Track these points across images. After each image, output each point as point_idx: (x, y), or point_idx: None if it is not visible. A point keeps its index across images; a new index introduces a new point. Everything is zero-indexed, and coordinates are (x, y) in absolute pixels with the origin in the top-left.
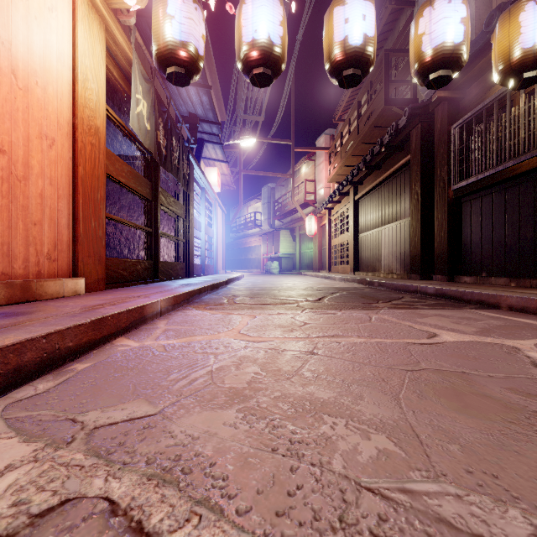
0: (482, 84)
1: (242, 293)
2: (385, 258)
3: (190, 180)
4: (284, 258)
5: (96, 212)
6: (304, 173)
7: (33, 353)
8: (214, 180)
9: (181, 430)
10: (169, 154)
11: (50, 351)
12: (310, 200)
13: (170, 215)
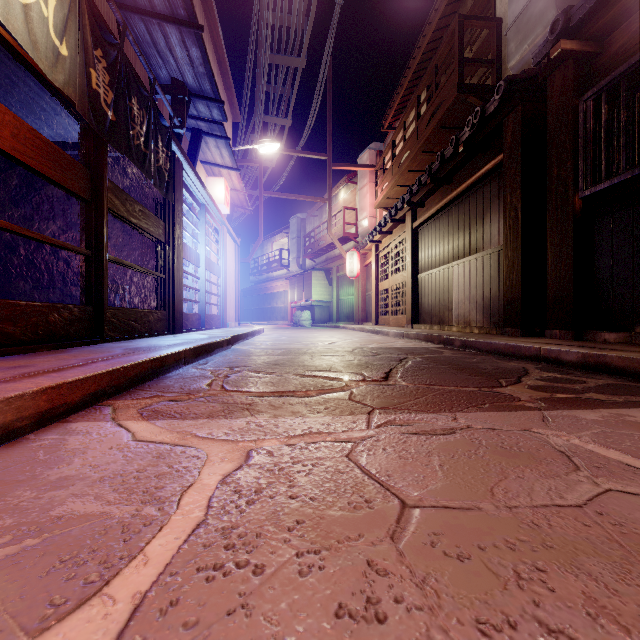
0: (636, 24)
1: (250, 361)
2: (459, 306)
3: (172, 182)
4: (318, 307)
5: None
6: (342, 199)
7: None
8: (220, 196)
9: None
10: (124, 124)
11: None
12: (351, 234)
13: (145, 237)
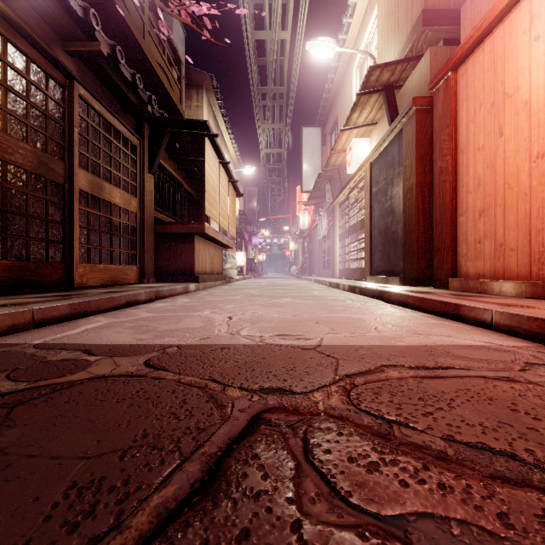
0: None
1: None
2: None
3: None
4: None
5: None
6: None
7: (403, 299)
8: None
9: (342, 304)
10: None
11: (406, 301)
12: None
13: None
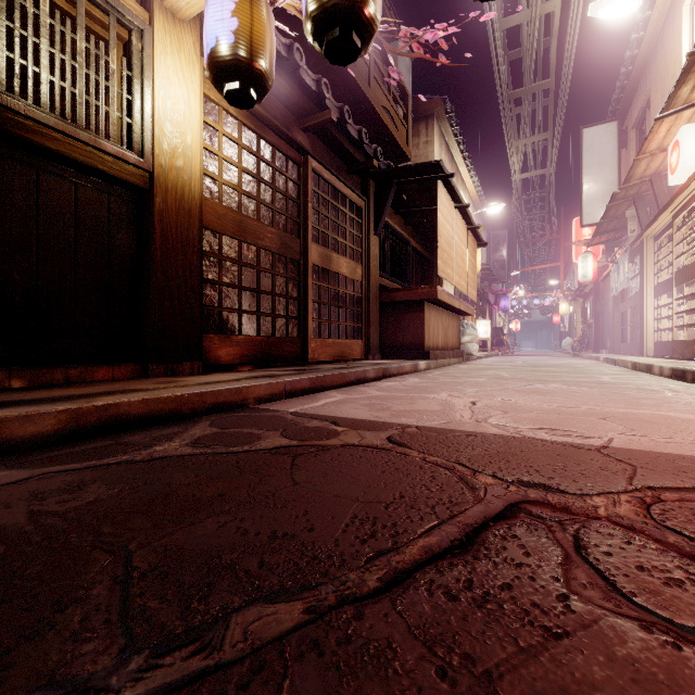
0: None
1: None
2: None
3: None
4: None
5: None
6: None
7: None
8: None
9: (655, 397)
10: None
11: None
12: None
13: None
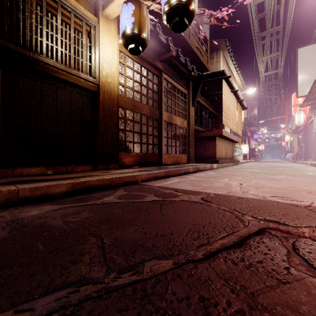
0: None
1: None
2: None
3: None
4: None
5: None
6: None
7: None
8: None
9: None
10: None
11: None
12: None
13: None
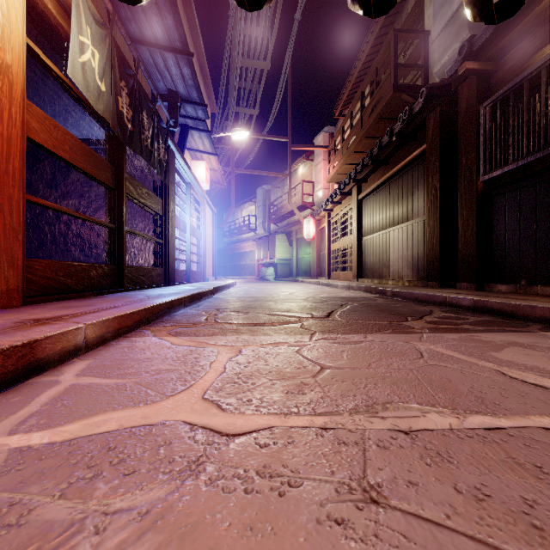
0: (521, 51)
1: (230, 305)
2: (394, 264)
3: (168, 169)
4: (280, 264)
5: (4, 191)
6: (301, 174)
7: None
8: (201, 175)
9: None
10: (138, 131)
11: None
12: (308, 203)
13: (146, 211)
